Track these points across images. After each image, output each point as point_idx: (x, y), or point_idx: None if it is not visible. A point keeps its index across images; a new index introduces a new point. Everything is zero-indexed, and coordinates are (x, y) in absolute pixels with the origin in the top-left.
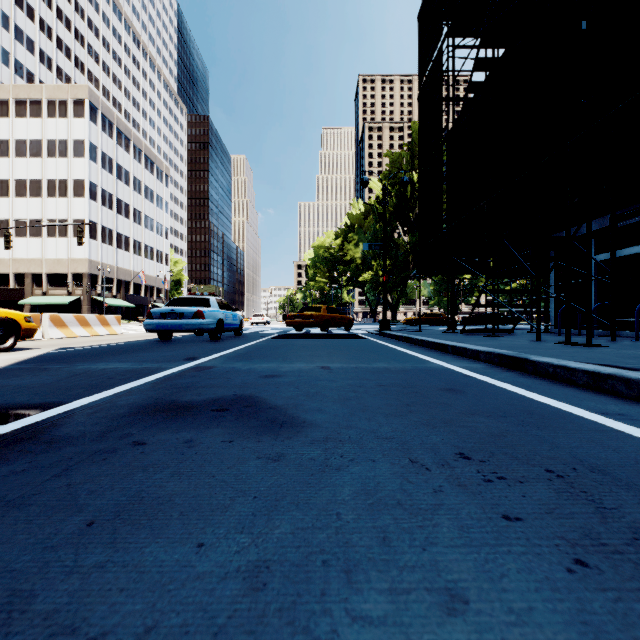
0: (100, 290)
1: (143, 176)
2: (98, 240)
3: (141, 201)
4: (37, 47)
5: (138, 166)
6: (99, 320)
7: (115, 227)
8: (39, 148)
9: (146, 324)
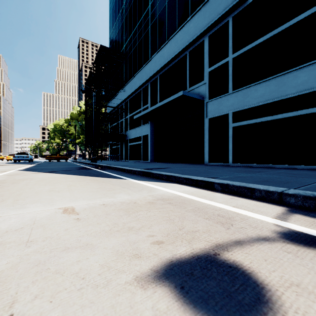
0: None
1: None
2: None
3: None
4: None
5: None
6: None
7: None
8: None
9: (14, 159)
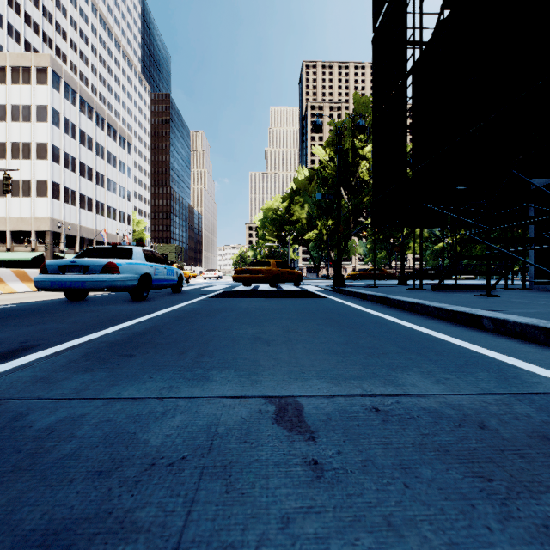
0: (63, 247)
1: (106, 142)
2: (61, 200)
3: (104, 165)
4: (5, 21)
5: (101, 133)
6: (17, 275)
7: (78, 188)
8: (3, 113)
9: (37, 280)
